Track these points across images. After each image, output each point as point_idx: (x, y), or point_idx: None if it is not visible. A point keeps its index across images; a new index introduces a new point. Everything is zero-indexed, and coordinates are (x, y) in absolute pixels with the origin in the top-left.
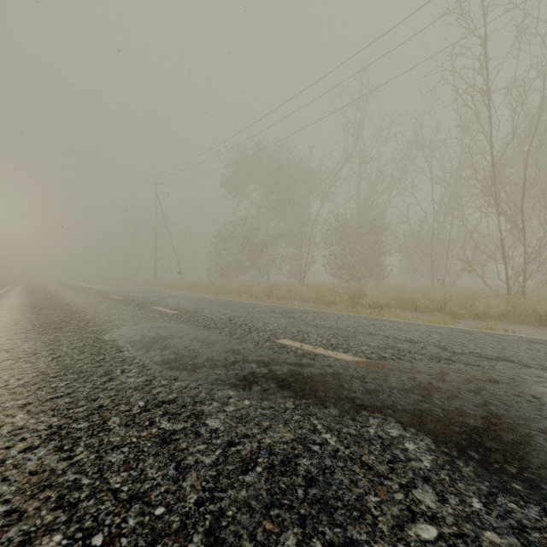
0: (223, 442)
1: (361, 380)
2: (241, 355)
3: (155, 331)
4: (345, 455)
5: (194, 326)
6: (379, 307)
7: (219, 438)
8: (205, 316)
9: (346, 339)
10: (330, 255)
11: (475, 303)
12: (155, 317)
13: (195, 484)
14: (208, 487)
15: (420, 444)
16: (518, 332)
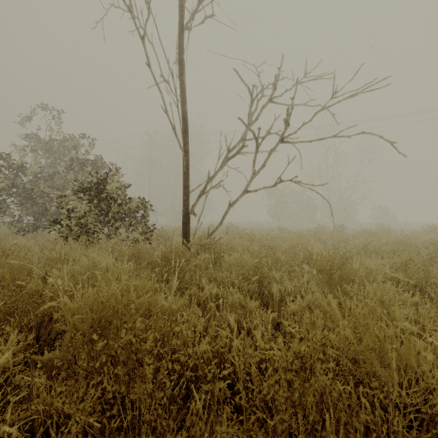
0: None
1: None
2: None
3: None
4: None
5: None
6: None
7: None
8: None
9: None
10: None
11: None
12: None
13: None
14: None
15: None
16: None
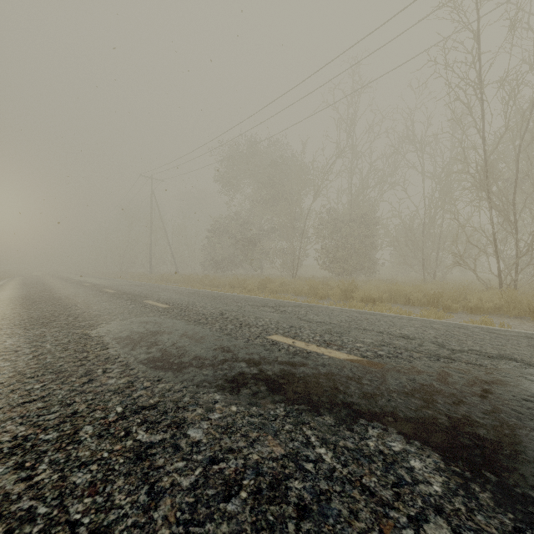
0: (205, 458)
1: (358, 382)
2: (230, 353)
3: (143, 326)
4: (343, 477)
5: (184, 321)
6: (371, 300)
7: (200, 453)
8: (196, 310)
9: (340, 335)
10: (322, 248)
11: (468, 297)
12: (146, 311)
13: (168, 514)
14: (183, 519)
15: (427, 461)
16: (513, 326)
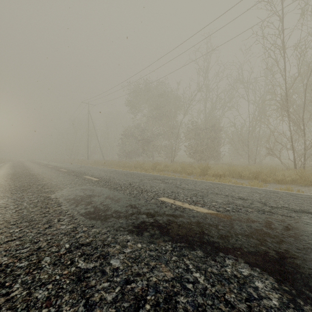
0: (121, 280)
1: (216, 228)
2: (136, 209)
3: (83, 191)
4: (212, 294)
5: (108, 189)
6: (218, 176)
7: (118, 277)
8: (115, 182)
9: (202, 197)
10: (189, 145)
11: (276, 174)
12: (85, 182)
13: None
14: None
15: (266, 282)
16: (304, 191)
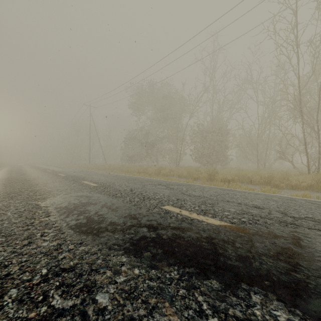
0: None
1: (232, 245)
2: (136, 220)
3: (78, 199)
4: None
5: (106, 195)
6: (227, 181)
7: None
8: (115, 188)
9: (212, 206)
10: (195, 149)
11: (289, 179)
12: (82, 188)
13: None
14: None
15: None
16: None
